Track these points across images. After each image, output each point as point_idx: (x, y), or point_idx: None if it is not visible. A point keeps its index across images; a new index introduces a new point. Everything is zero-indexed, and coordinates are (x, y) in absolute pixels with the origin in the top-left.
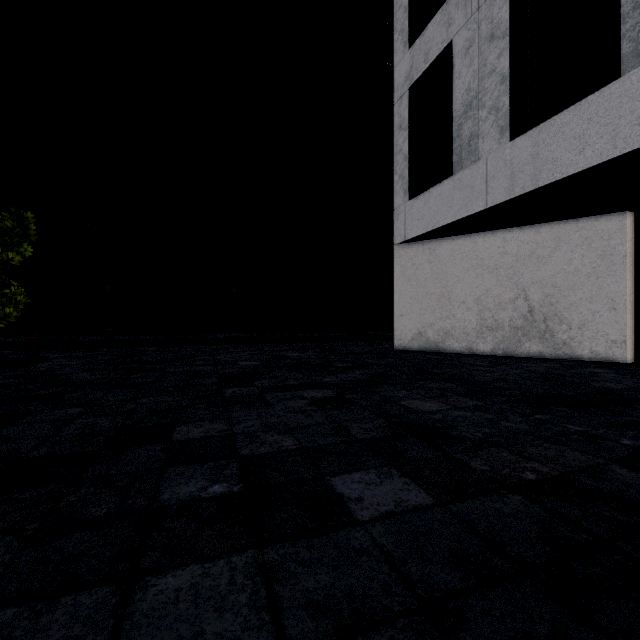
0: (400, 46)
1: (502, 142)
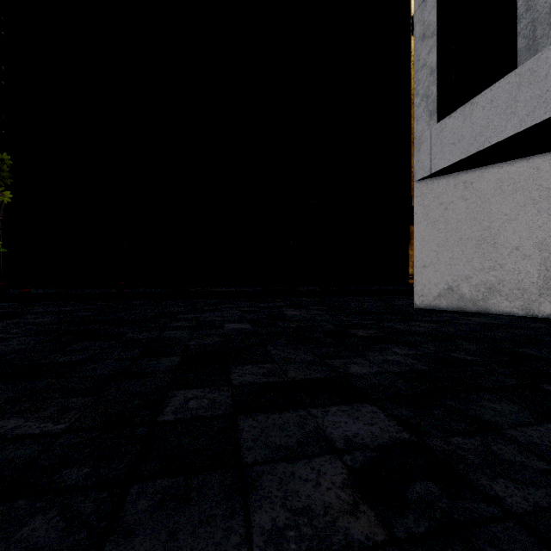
0: None
1: None
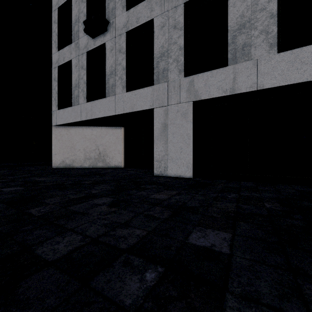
0: (54, 47)
1: (84, 102)
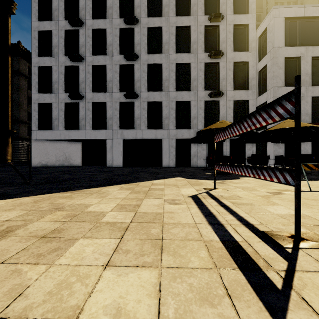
0: (34, 90)
1: (63, 129)
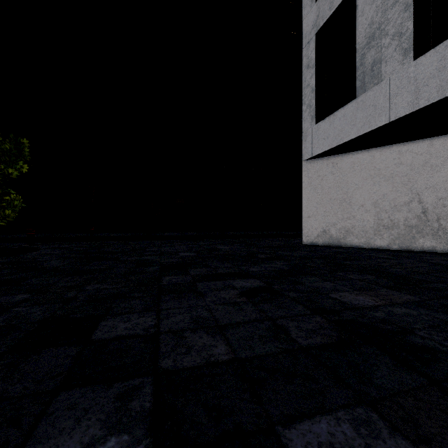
0: (308, 1)
1: (405, 62)
